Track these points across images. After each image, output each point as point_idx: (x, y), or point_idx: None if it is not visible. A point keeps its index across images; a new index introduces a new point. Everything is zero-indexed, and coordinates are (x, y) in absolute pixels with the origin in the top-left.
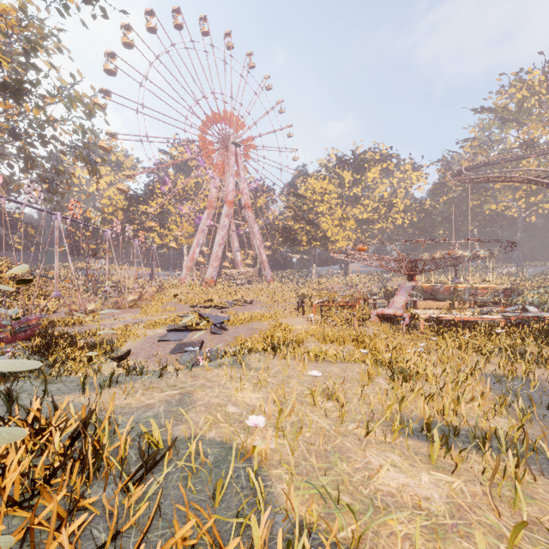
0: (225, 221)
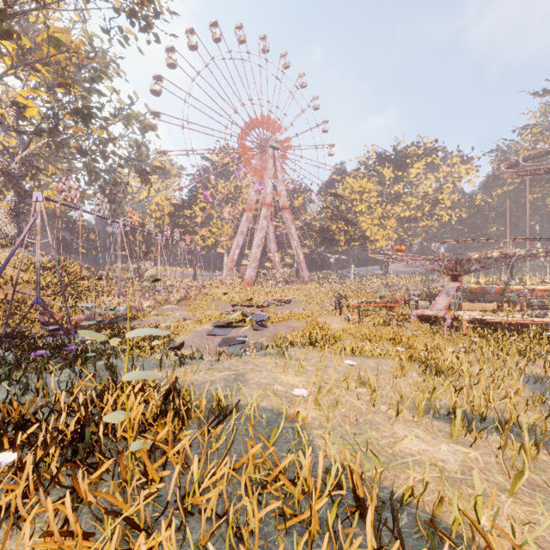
0: (263, 223)
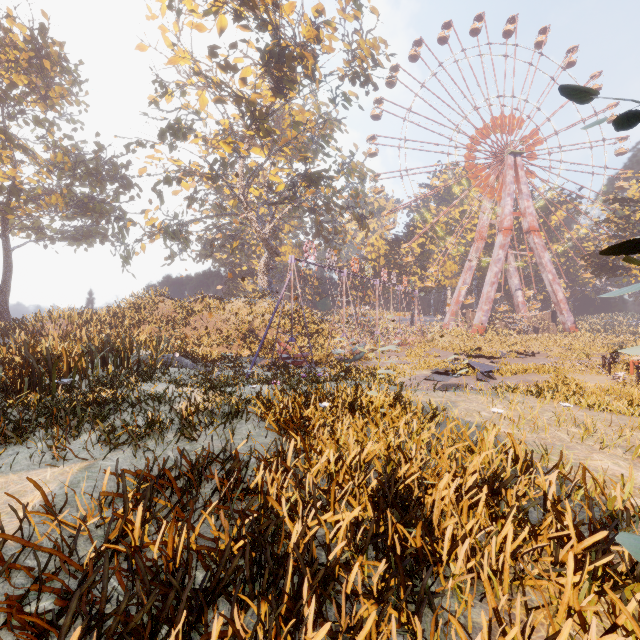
0: (498, 254)
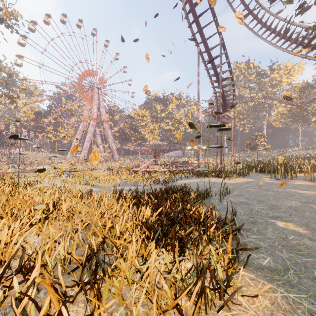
0: (91, 129)
